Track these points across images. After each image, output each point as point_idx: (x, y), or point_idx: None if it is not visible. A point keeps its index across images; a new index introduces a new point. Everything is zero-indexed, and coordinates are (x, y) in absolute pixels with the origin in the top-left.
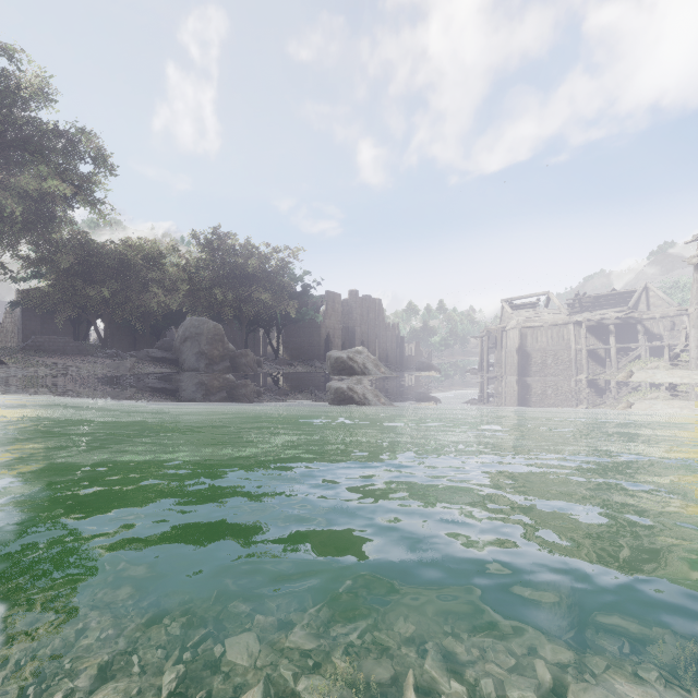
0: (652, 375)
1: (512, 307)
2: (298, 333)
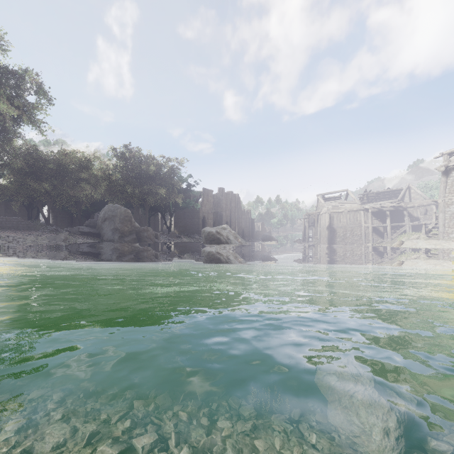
0: (416, 243)
1: (324, 199)
2: (184, 216)
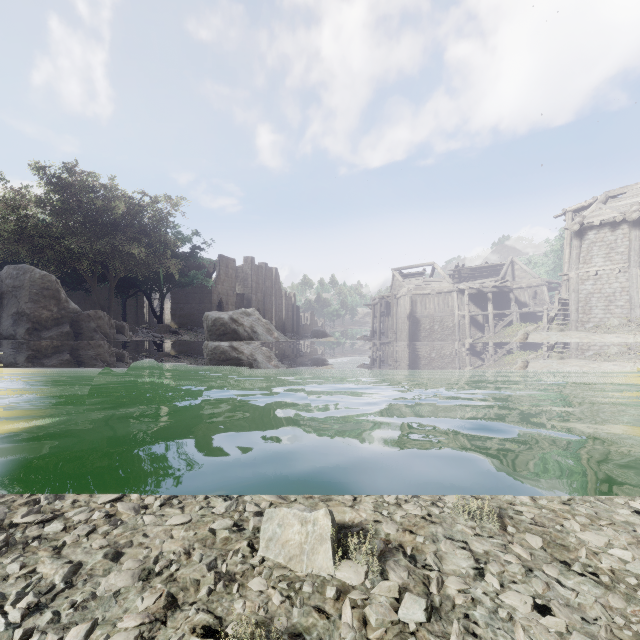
0: (548, 337)
1: (401, 276)
2: (187, 298)
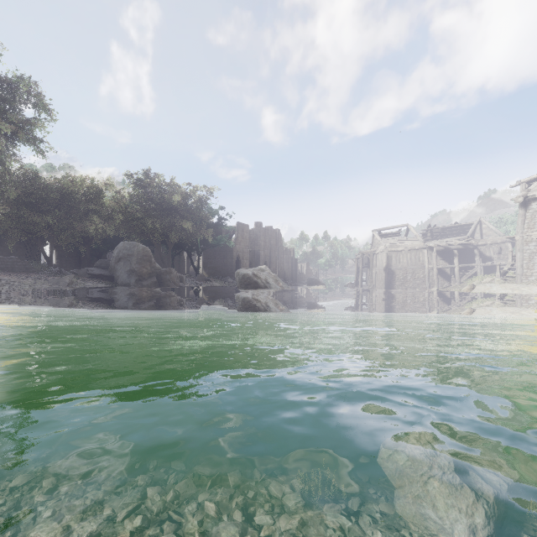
0: (490, 288)
1: (380, 235)
2: (214, 255)
